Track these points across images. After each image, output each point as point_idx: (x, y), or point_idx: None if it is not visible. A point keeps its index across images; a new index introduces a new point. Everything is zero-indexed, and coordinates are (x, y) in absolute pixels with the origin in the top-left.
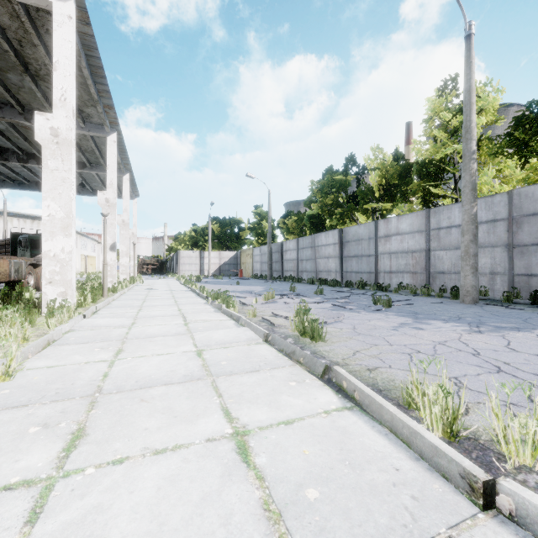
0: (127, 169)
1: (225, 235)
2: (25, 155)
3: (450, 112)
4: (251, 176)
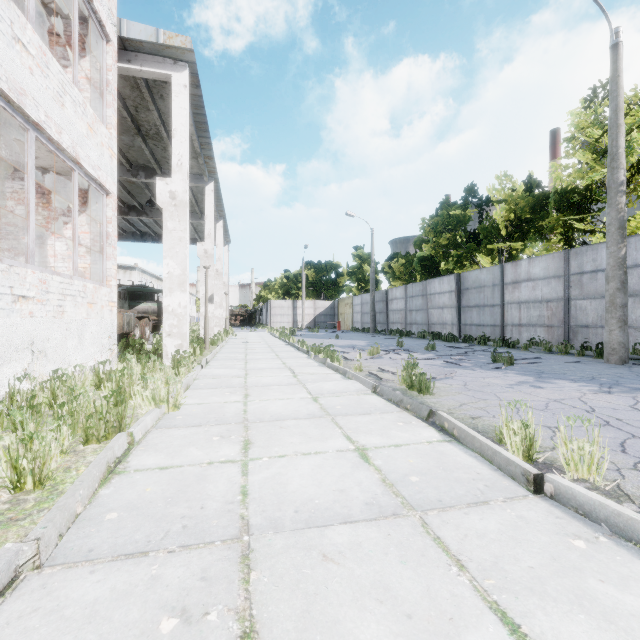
0: (220, 216)
1: (321, 282)
2: (126, 208)
3: (600, 127)
4: (351, 215)
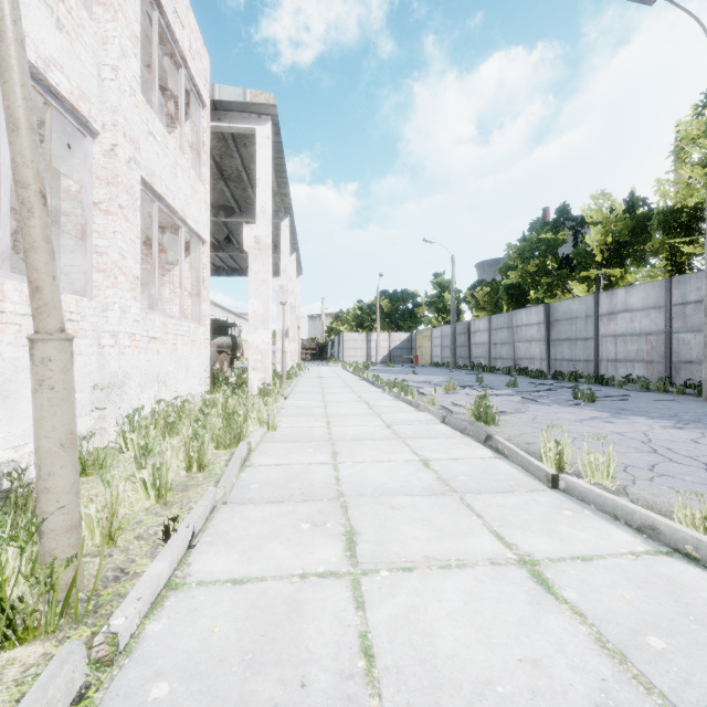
0: (294, 248)
1: (397, 313)
2: None
3: None
4: (430, 241)
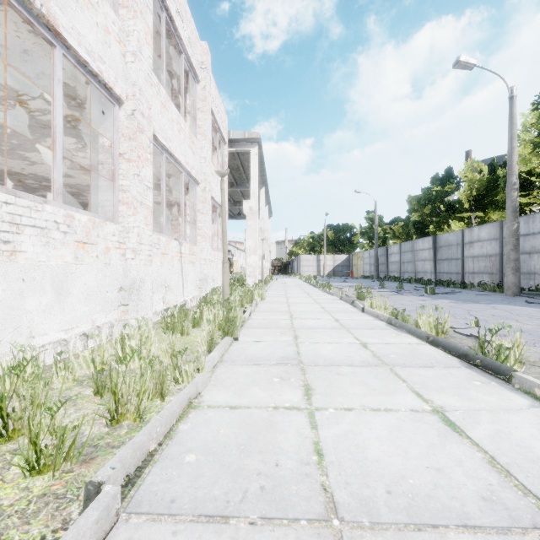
0: (267, 202)
1: (338, 240)
2: None
3: None
4: (359, 192)
